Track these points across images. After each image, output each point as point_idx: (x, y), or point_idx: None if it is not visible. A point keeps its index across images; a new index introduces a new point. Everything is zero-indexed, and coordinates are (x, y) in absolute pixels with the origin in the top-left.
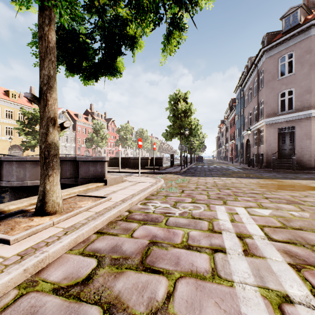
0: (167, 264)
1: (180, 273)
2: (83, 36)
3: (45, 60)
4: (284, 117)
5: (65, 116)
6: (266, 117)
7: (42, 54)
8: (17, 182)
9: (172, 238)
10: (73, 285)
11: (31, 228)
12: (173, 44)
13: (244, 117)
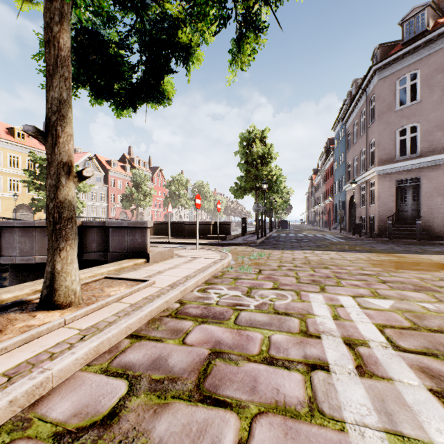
0: (238, 390)
1: (259, 406)
2: (114, 44)
3: (54, 76)
4: (404, 164)
5: (93, 164)
6: (379, 165)
7: (49, 68)
8: (21, 257)
9: (244, 346)
10: (86, 427)
11: (31, 329)
12: (246, 52)
13: (347, 164)
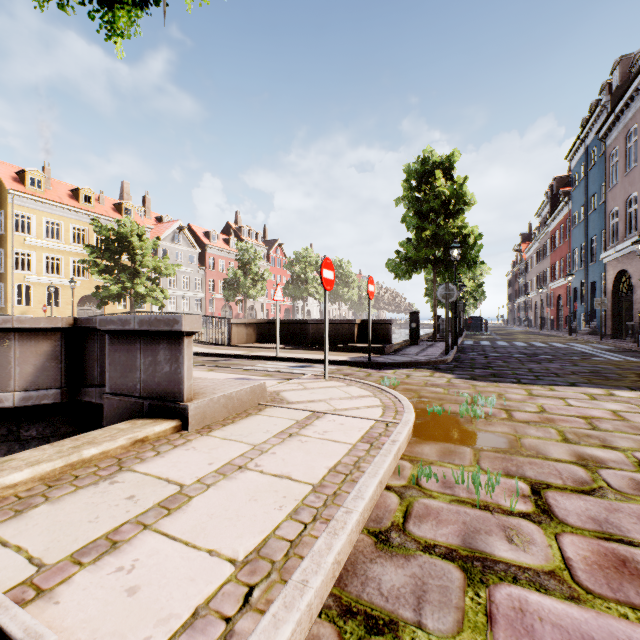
0: None
1: None
2: None
3: None
4: None
5: (185, 238)
6: None
7: None
8: None
9: None
10: None
11: None
12: None
13: (609, 213)
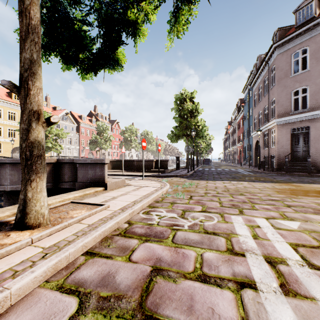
0: (176, 309)
1: None
2: (79, 23)
3: (25, 40)
4: (297, 116)
5: (69, 118)
6: (278, 117)
7: (22, 34)
8: (11, 186)
9: (181, 263)
10: None
11: (3, 247)
12: (181, 22)
13: (254, 117)
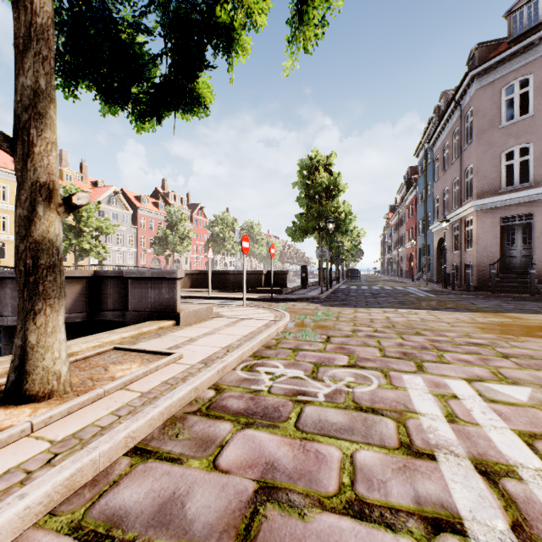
0: None
1: None
2: (130, 30)
3: (25, 53)
4: (512, 196)
5: (119, 201)
6: (478, 198)
7: (18, 41)
8: (14, 318)
9: (313, 474)
10: None
11: None
12: (312, 22)
13: (435, 198)
